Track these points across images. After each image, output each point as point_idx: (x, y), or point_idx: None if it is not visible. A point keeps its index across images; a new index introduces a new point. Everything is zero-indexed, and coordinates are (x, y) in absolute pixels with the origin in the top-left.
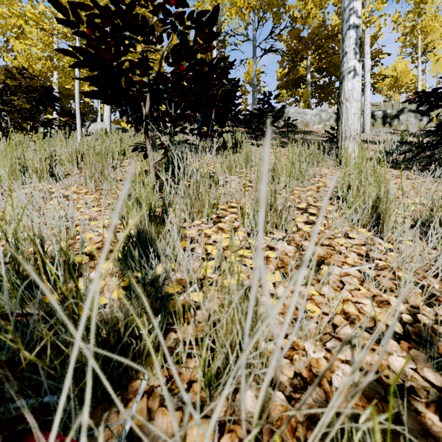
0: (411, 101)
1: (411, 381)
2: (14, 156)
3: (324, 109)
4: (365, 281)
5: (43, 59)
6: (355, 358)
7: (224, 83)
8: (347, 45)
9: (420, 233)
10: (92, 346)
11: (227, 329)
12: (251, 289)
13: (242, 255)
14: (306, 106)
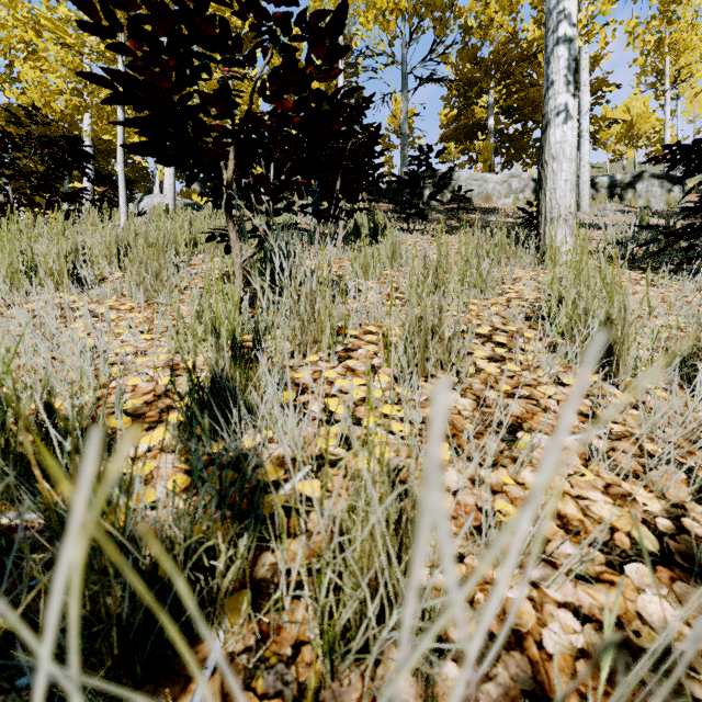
0: (658, 161)
1: (680, 641)
2: (15, 249)
3: (515, 173)
4: (592, 459)
5: (68, 94)
6: (580, 598)
7: (355, 131)
8: (553, 71)
9: (679, 376)
10: (72, 677)
11: (361, 552)
12: (416, 559)
13: (385, 414)
14: (486, 169)
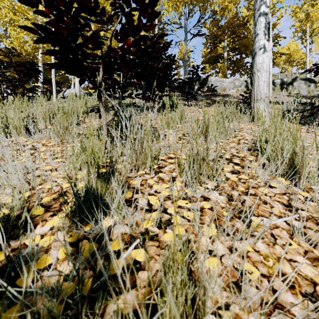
0: (310, 71)
1: None
2: None
3: (237, 78)
4: (294, 234)
5: (32, 43)
6: None
7: (163, 58)
8: (258, 29)
9: None
10: None
11: (169, 316)
12: None
13: (180, 205)
14: (223, 76)
